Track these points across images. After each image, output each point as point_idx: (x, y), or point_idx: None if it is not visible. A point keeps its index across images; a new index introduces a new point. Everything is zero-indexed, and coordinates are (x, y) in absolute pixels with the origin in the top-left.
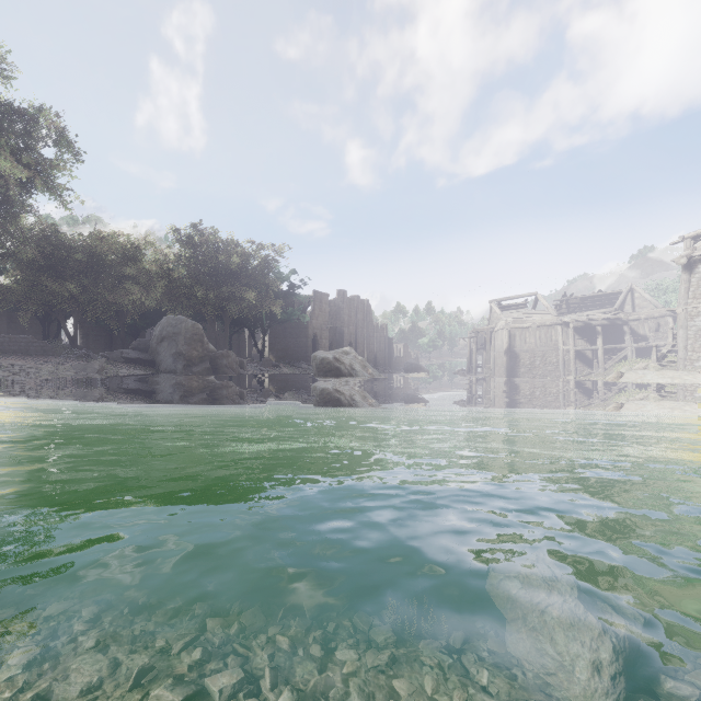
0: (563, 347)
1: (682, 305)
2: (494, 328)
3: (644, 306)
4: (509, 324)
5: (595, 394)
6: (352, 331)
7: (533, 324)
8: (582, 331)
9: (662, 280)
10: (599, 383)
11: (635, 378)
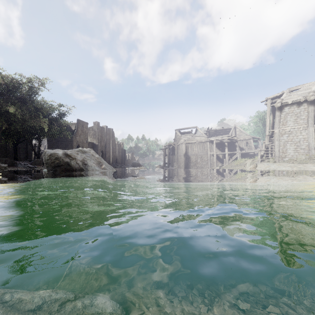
0: (210, 153)
1: (277, 128)
2: (177, 143)
3: (240, 134)
4: (186, 141)
5: (245, 177)
6: (103, 145)
7: (197, 141)
8: (218, 145)
9: (242, 125)
10: (245, 171)
11: (265, 167)
